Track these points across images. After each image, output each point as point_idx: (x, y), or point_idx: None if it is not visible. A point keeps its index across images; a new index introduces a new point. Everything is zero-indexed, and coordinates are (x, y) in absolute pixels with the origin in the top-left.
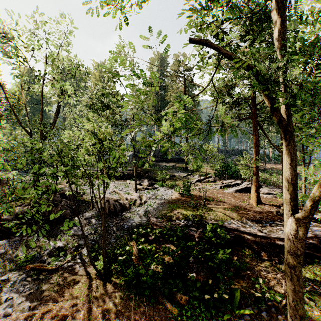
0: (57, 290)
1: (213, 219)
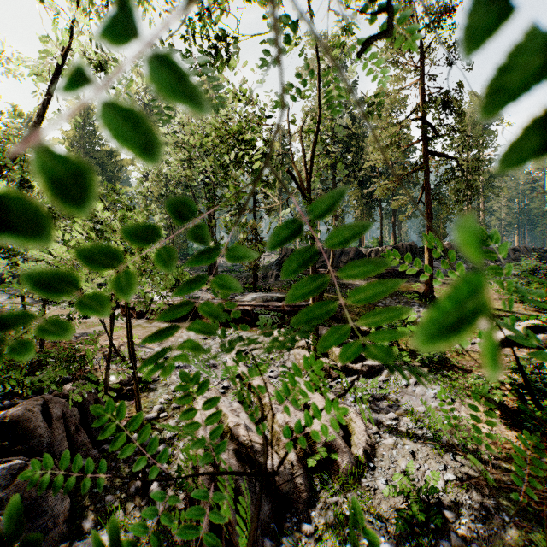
0: None
1: None
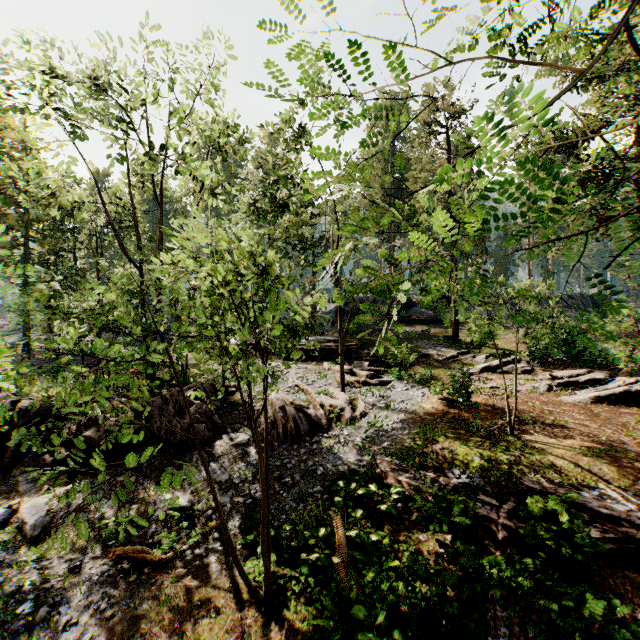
0: (165, 619)
1: (545, 479)
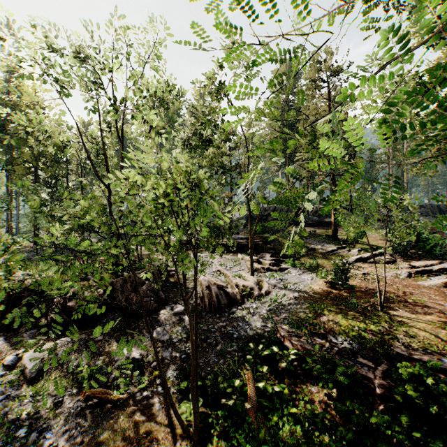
0: (120, 446)
1: (411, 347)
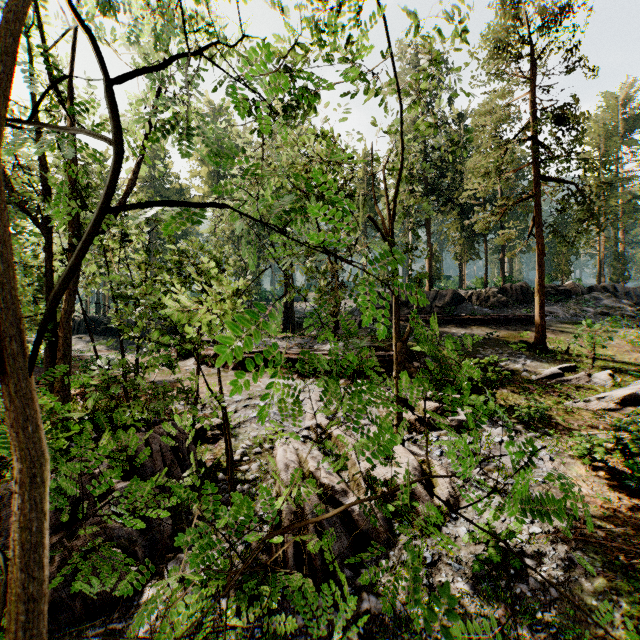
0: None
1: None
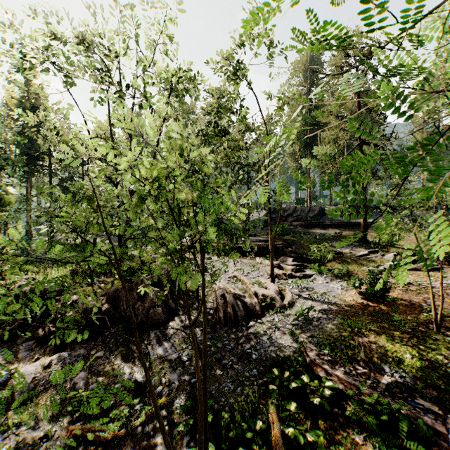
0: None
1: None
